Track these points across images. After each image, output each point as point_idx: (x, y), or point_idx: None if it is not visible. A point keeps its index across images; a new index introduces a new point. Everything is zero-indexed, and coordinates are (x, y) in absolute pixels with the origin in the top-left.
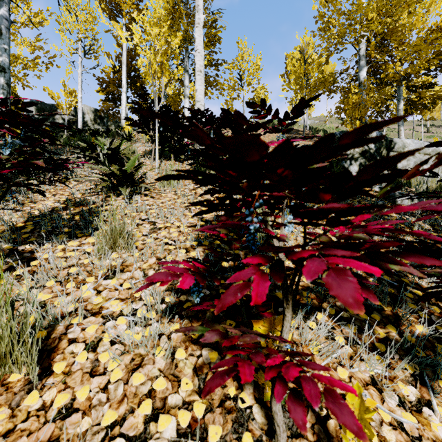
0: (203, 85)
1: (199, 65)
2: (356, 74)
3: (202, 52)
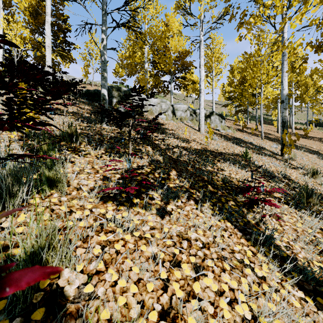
0: (50, 54)
1: (48, 43)
2: (143, 65)
3: (49, 37)
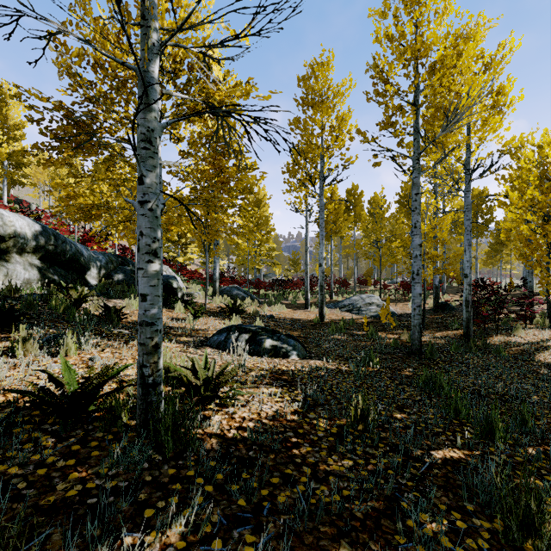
0: None
1: None
2: None
3: None
